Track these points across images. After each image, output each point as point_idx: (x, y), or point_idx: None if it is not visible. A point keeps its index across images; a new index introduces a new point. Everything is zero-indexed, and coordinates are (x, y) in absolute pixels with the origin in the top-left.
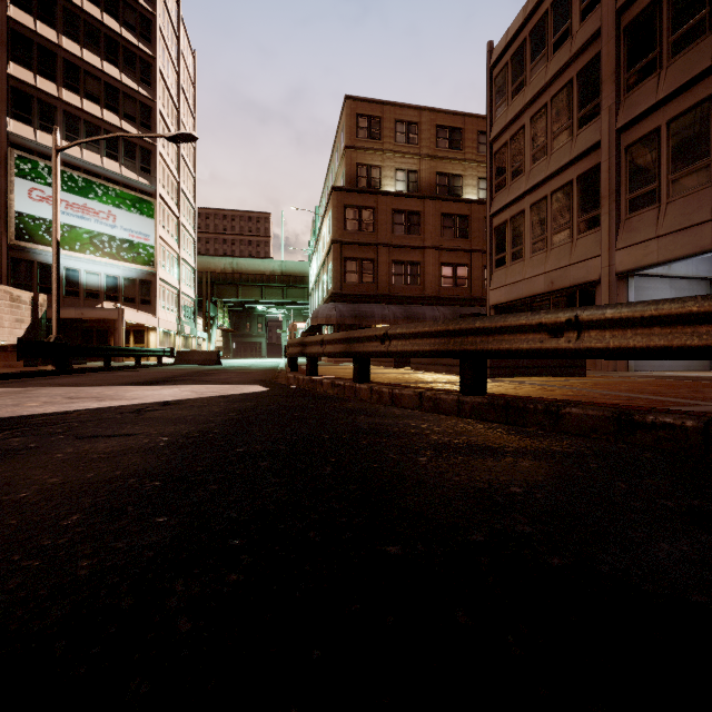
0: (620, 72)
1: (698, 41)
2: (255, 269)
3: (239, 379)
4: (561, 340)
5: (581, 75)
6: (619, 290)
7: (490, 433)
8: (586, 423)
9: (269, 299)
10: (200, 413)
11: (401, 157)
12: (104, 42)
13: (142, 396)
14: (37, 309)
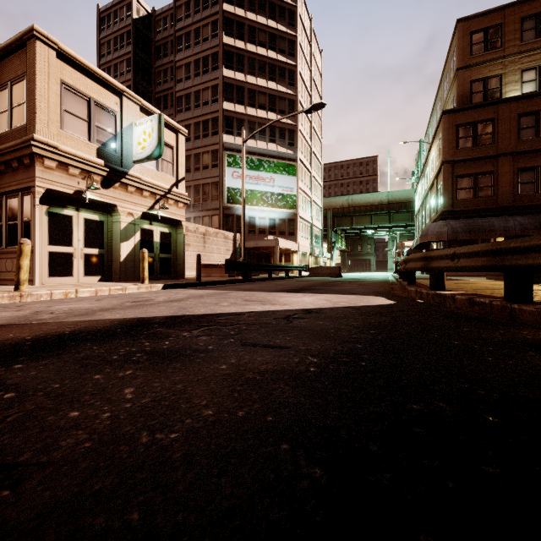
0: None
1: None
2: (365, 202)
3: (361, 290)
4: None
5: None
6: None
7: None
8: None
9: (377, 224)
10: (340, 326)
11: (529, 55)
12: (268, 69)
13: (290, 302)
14: (235, 243)
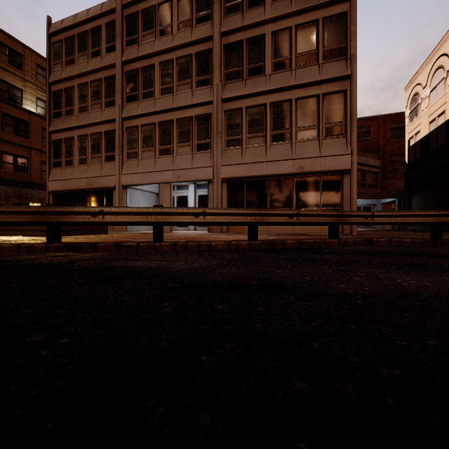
0: (124, 91)
1: (151, 99)
2: None
3: None
4: (97, 218)
5: (106, 80)
6: (123, 194)
7: (69, 255)
8: (106, 248)
9: None
10: None
11: None
12: None
13: None
14: None
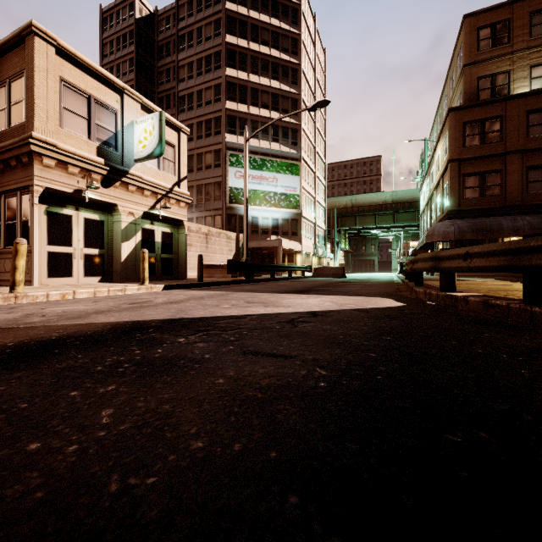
0: None
1: None
2: (369, 202)
3: (367, 292)
4: None
5: None
6: None
7: None
8: None
9: (381, 225)
10: (349, 331)
11: (538, 51)
12: (271, 68)
13: (294, 304)
14: (238, 243)
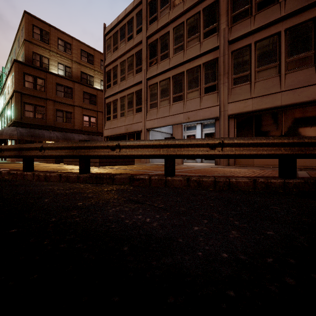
0: (147, 59)
1: (166, 59)
2: None
3: None
4: (114, 152)
5: (136, 54)
6: (147, 135)
7: (84, 187)
8: (122, 180)
9: None
10: None
11: (61, 57)
12: None
13: None
14: None
